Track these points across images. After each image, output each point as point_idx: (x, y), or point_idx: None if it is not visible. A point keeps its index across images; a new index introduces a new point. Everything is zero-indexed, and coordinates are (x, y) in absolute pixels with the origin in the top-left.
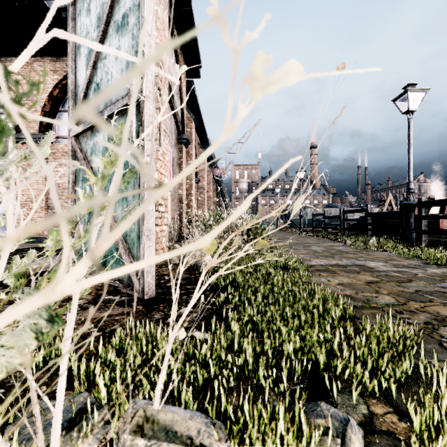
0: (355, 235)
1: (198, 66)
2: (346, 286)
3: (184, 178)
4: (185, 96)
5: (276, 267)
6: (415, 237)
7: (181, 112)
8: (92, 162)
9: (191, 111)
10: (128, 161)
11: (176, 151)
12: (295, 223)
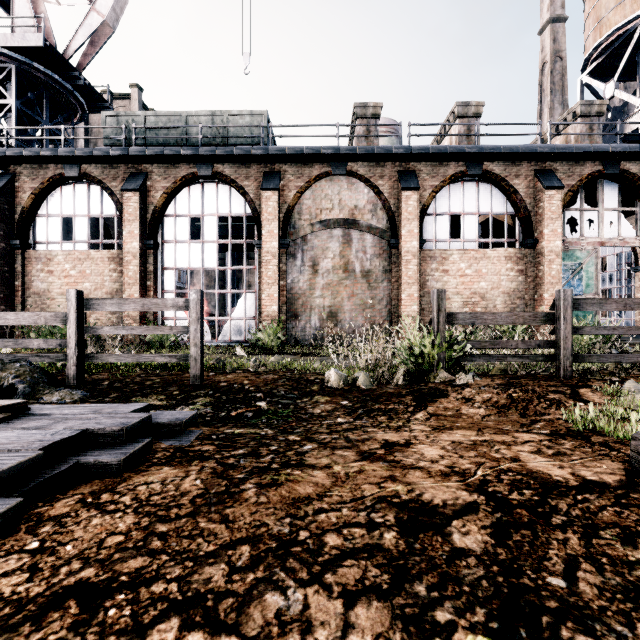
0: None
1: None
2: None
3: None
4: None
5: None
6: None
7: None
8: None
9: None
10: None
11: None
12: None
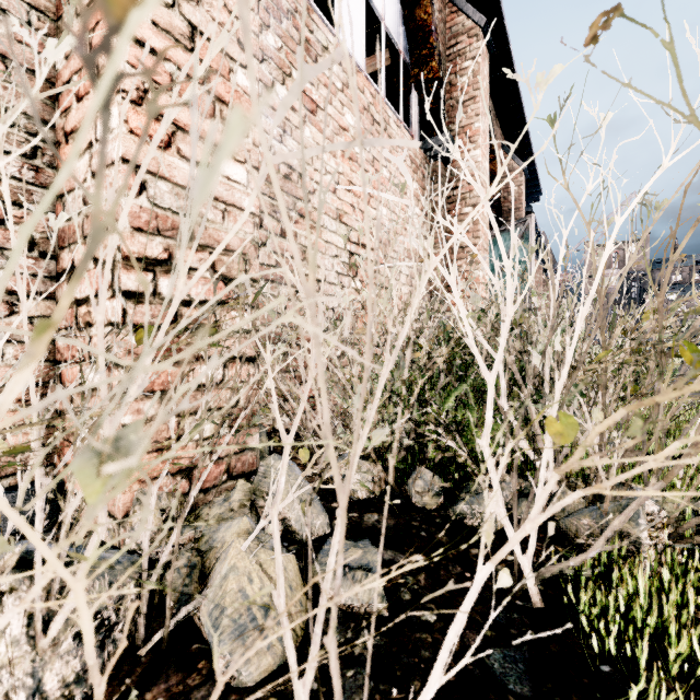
0: None
1: (537, 195)
2: None
3: None
4: None
5: None
6: None
7: None
8: None
9: None
10: None
11: None
12: None
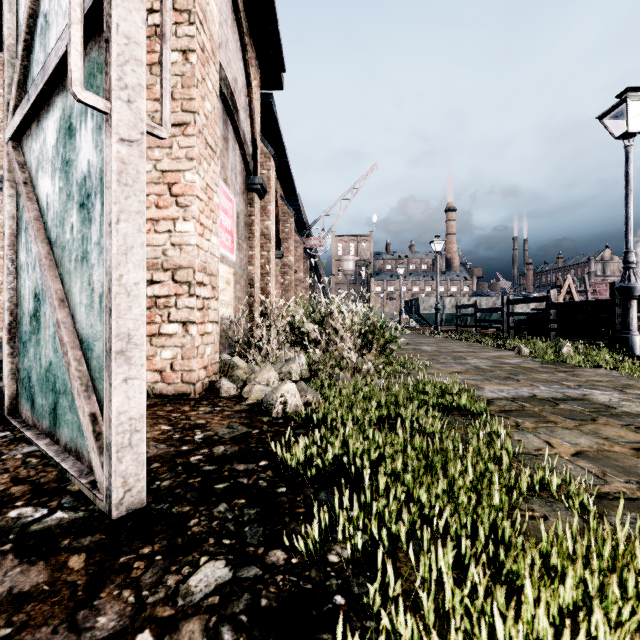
0: (525, 338)
1: (279, 69)
2: (599, 463)
3: (257, 247)
4: (259, 116)
5: (421, 403)
6: (638, 343)
7: (253, 141)
8: (38, 187)
9: (270, 145)
10: (90, 169)
11: (243, 202)
12: (427, 319)
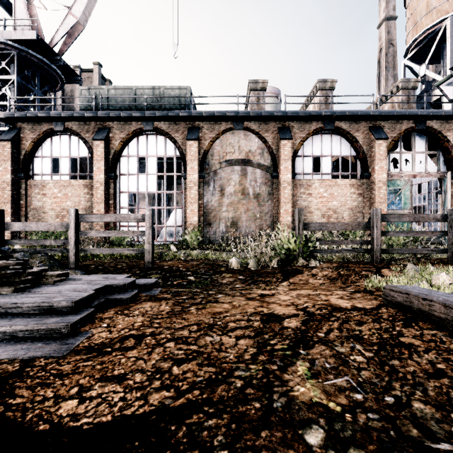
0: None
1: None
2: None
3: None
4: None
5: None
6: None
7: None
8: None
9: None
10: None
11: None
12: None
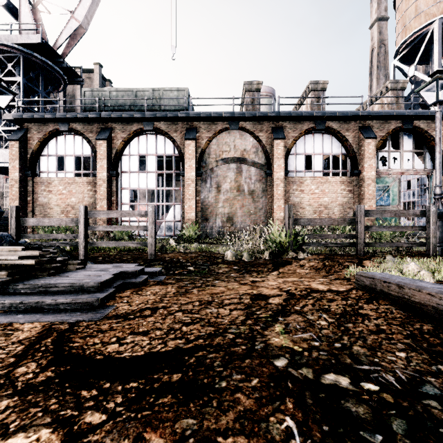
0: None
1: None
2: None
3: None
4: None
5: None
6: None
7: None
8: None
9: None
10: None
11: None
12: None
